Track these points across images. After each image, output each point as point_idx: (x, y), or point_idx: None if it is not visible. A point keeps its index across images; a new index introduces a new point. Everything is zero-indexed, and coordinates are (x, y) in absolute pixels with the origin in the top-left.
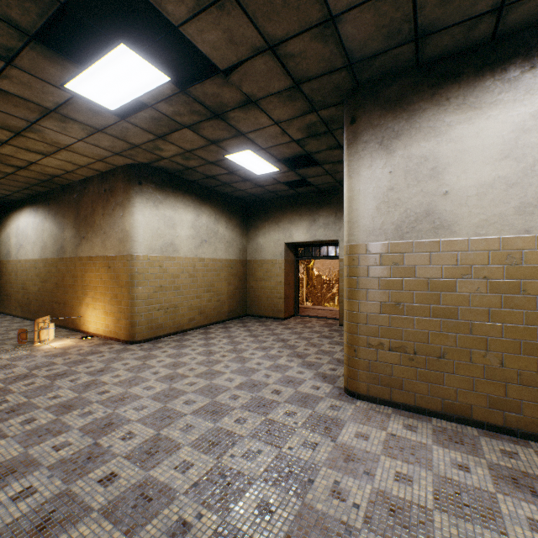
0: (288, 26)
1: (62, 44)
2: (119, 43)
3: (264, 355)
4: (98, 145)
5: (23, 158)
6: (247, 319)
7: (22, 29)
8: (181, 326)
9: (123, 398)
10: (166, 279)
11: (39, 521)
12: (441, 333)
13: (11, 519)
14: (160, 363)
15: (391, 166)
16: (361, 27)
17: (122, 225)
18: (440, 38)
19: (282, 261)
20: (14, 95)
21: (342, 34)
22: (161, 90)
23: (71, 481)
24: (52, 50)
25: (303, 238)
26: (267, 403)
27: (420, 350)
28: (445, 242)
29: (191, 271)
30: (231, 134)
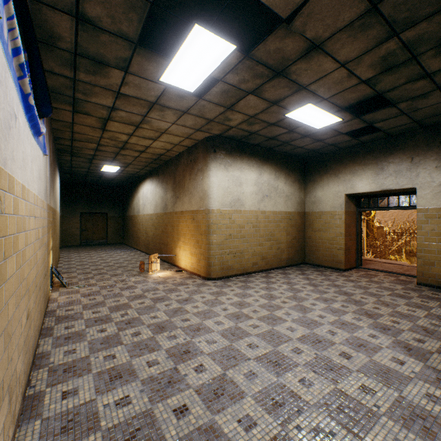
0: None
1: (157, 47)
2: (193, 24)
3: (326, 307)
4: (185, 125)
5: (142, 144)
6: (305, 267)
7: (130, 39)
8: (245, 269)
9: (198, 329)
10: (234, 229)
11: (127, 435)
12: None
13: (111, 424)
14: (228, 300)
15: None
16: None
17: (201, 186)
18: None
19: (342, 213)
20: (132, 97)
21: None
22: (228, 61)
23: (154, 401)
24: (149, 51)
25: (368, 188)
26: (335, 367)
27: None
28: None
29: (254, 222)
30: (292, 90)
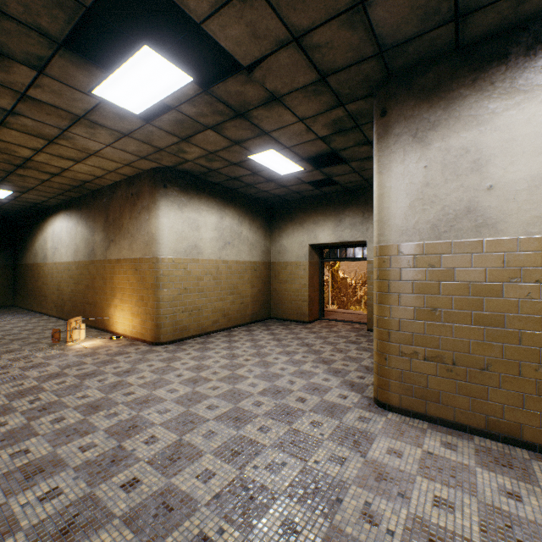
0: (314, 14)
1: (90, 50)
2: (143, 45)
3: (288, 360)
4: (125, 150)
5: (57, 165)
6: (271, 322)
7: (51, 37)
8: (204, 328)
9: (147, 401)
10: (190, 281)
11: (63, 524)
12: (485, 342)
13: (37, 521)
14: (183, 365)
15: (426, 160)
16: (394, 9)
17: (148, 228)
18: (483, 15)
19: (307, 263)
20: (47, 103)
21: (372, 19)
22: (184, 91)
23: (95, 484)
24: (80, 57)
25: (329, 239)
26: (292, 411)
27: (460, 361)
28: (490, 242)
29: (214, 273)
30: (254, 133)
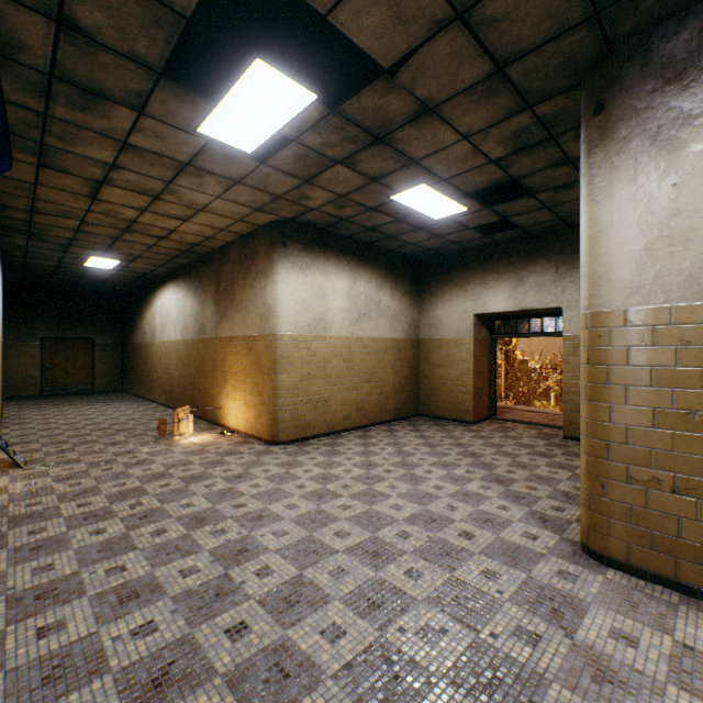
0: None
1: (194, 79)
2: (254, 58)
3: (445, 474)
4: (237, 201)
5: (163, 226)
6: (420, 421)
7: (150, 65)
8: (333, 426)
9: (260, 517)
10: (315, 365)
11: (155, 673)
12: None
13: (128, 662)
14: (306, 473)
15: (676, 174)
16: None
17: (263, 298)
18: None
19: (471, 341)
20: (149, 151)
21: None
22: (306, 115)
23: (196, 623)
24: (182, 86)
25: (503, 306)
26: (453, 551)
27: None
28: None
29: (345, 354)
30: (398, 163)
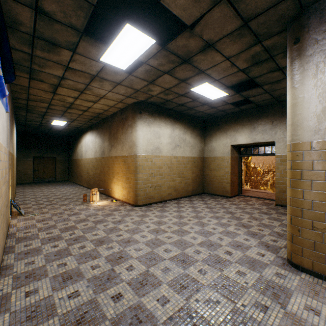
0: None
1: (98, 35)
2: (125, 23)
3: (217, 222)
4: (118, 93)
5: (85, 105)
6: (204, 196)
7: (77, 29)
8: (163, 198)
9: (129, 241)
10: (155, 169)
11: (78, 317)
12: None
13: (65, 311)
14: (150, 220)
15: None
16: None
17: (131, 138)
18: None
19: (229, 158)
20: (78, 70)
21: None
22: (150, 50)
23: (97, 292)
24: (92, 39)
25: (245, 141)
26: (222, 260)
27: None
28: None
29: (169, 164)
30: (194, 72)
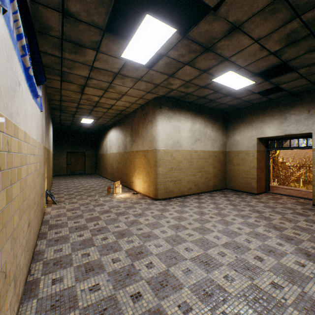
0: None
1: (119, 32)
2: (145, 14)
3: (243, 221)
4: (139, 89)
5: (109, 103)
6: (226, 192)
7: (100, 27)
8: (183, 192)
9: (149, 236)
10: (174, 163)
11: (97, 313)
12: None
13: (86, 304)
14: (170, 215)
15: None
16: None
17: (151, 133)
18: None
19: (255, 152)
20: (102, 69)
21: None
22: (170, 41)
23: (117, 288)
24: (113, 35)
25: (274, 133)
26: (251, 267)
27: None
28: None
29: (189, 158)
30: (217, 61)
